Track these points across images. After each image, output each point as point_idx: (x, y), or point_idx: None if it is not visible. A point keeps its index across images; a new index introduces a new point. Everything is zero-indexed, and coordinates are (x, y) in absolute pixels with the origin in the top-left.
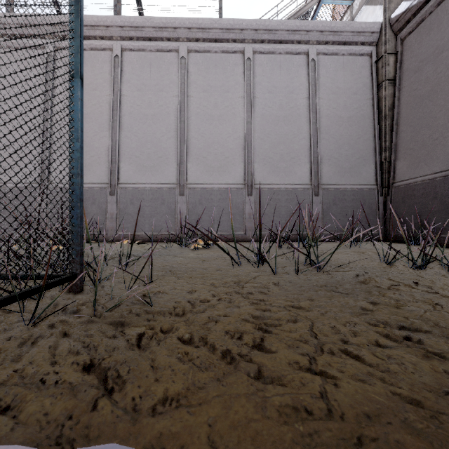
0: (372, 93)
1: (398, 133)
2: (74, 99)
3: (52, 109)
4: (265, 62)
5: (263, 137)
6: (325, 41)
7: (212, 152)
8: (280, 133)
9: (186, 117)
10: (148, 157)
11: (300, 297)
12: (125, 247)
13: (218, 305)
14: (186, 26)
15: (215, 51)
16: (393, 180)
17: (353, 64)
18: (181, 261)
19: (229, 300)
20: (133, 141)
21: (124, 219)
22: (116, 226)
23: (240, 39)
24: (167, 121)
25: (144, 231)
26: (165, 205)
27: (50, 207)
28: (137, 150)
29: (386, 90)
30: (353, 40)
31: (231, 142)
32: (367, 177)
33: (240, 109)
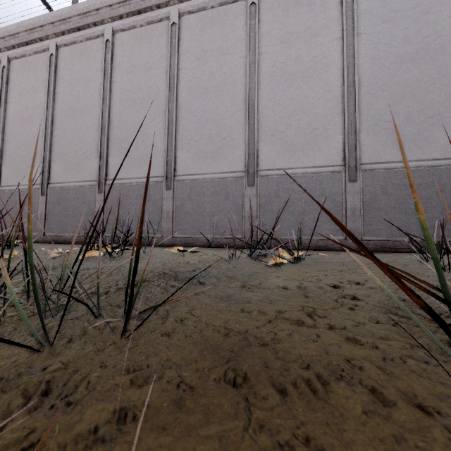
0: None
1: None
2: None
3: (110, 99)
4: None
5: (374, 92)
6: None
7: (293, 124)
8: (404, 81)
9: (257, 82)
10: (209, 140)
11: None
12: (176, 256)
13: None
14: None
15: None
16: None
17: None
18: (258, 307)
19: None
20: (192, 122)
21: (181, 219)
22: (172, 227)
23: None
24: (232, 91)
25: (203, 233)
26: (230, 199)
27: (107, 206)
28: (196, 133)
29: None
30: None
31: (322, 106)
32: None
33: (336, 57)
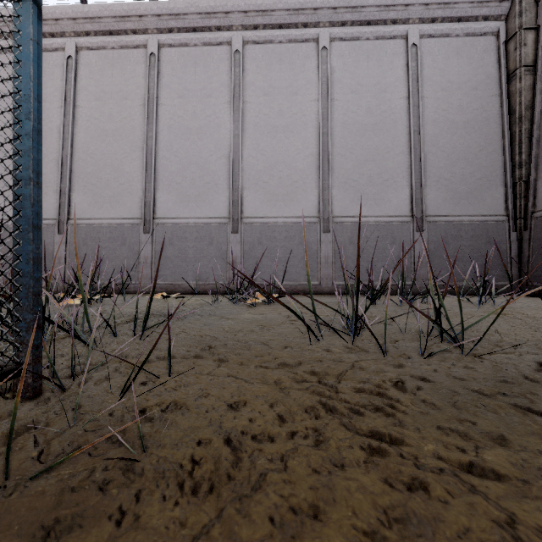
0: (499, 87)
1: (541, 141)
2: (23, 41)
3: (73, 126)
4: (347, 51)
5: (344, 153)
6: (432, 17)
7: (275, 175)
8: (367, 147)
9: (242, 130)
10: (192, 183)
11: (471, 431)
12: (159, 301)
13: (293, 459)
14: (242, 9)
15: (279, 41)
16: (534, 208)
17: (471, 48)
18: (229, 327)
19: (316, 437)
20: (173, 163)
21: (161, 265)
22: (151, 273)
23: (314, 23)
24: (216, 136)
25: (186, 279)
26: (214, 245)
27: (71, 249)
28: (178, 175)
29: (521, 81)
30: (472, 14)
31: (301, 161)
32: (493, 205)
33: (314, 117)
